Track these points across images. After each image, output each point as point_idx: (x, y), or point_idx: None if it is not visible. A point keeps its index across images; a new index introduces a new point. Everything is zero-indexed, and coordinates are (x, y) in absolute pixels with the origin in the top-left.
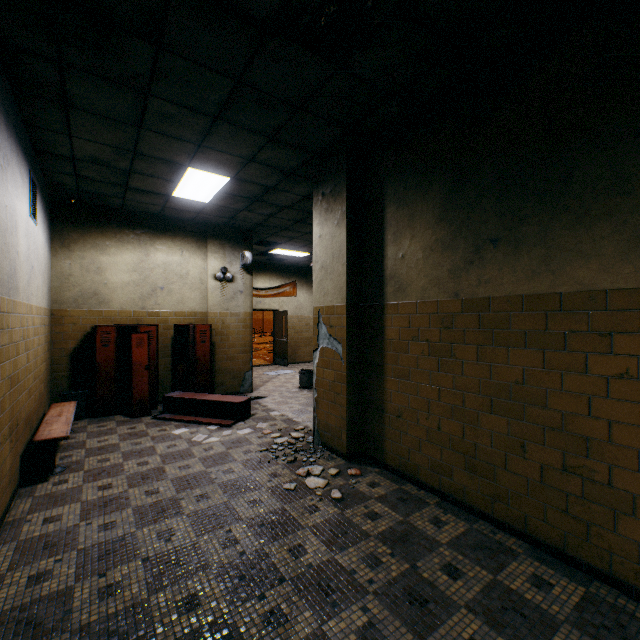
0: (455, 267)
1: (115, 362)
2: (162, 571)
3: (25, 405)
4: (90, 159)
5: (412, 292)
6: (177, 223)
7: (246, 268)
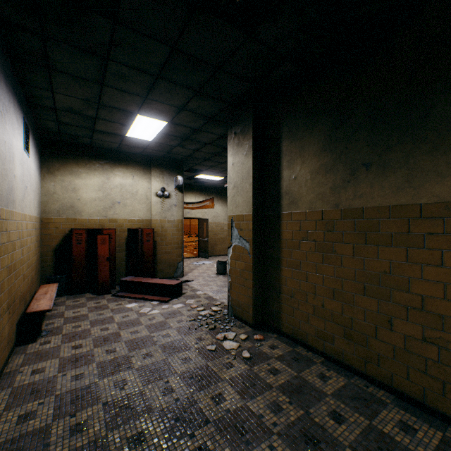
0: (336, 185)
1: (85, 255)
2: (117, 413)
3: (20, 286)
4: (67, 109)
5: (302, 204)
6: (129, 156)
7: (179, 188)
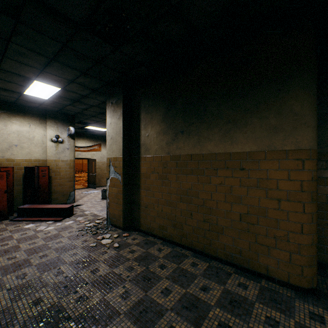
0: (168, 141)
1: None
2: (20, 292)
3: None
4: None
5: (152, 151)
6: (27, 108)
7: (71, 136)
